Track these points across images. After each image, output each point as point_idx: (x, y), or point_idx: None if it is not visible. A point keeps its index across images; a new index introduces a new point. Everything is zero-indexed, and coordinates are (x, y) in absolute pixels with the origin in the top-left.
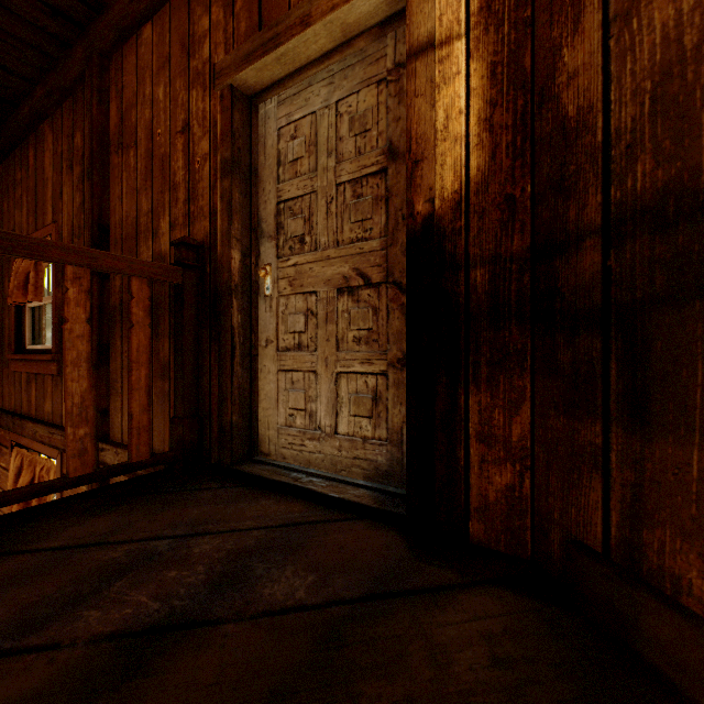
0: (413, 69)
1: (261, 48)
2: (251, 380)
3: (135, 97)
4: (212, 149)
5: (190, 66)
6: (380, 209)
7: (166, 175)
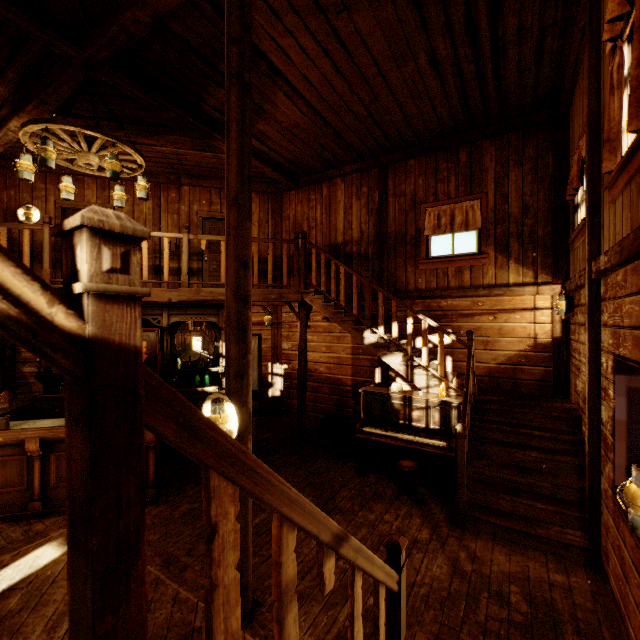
0: None
1: None
2: None
3: None
4: None
5: None
6: None
7: None
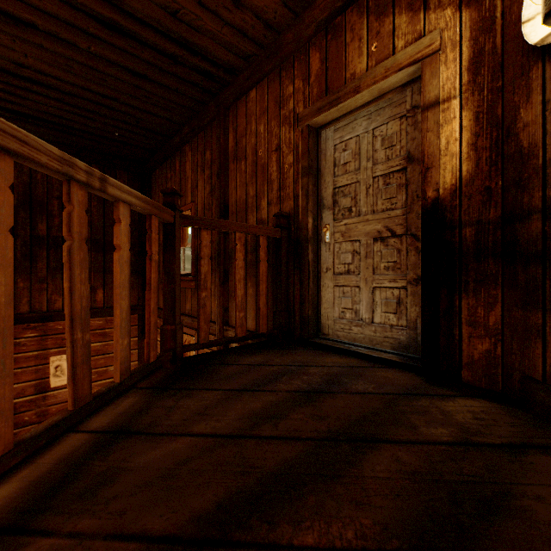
0: (425, 117)
1: (328, 105)
2: (317, 291)
3: (245, 131)
4: (295, 160)
5: (281, 113)
6: (401, 191)
7: (265, 175)
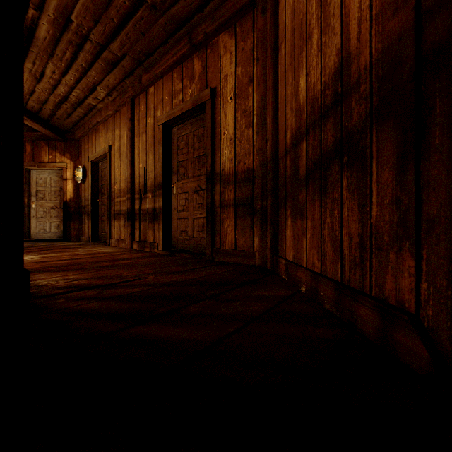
0: (64, 181)
1: (34, 166)
2: (29, 224)
3: None
4: None
5: None
6: (59, 196)
7: None
